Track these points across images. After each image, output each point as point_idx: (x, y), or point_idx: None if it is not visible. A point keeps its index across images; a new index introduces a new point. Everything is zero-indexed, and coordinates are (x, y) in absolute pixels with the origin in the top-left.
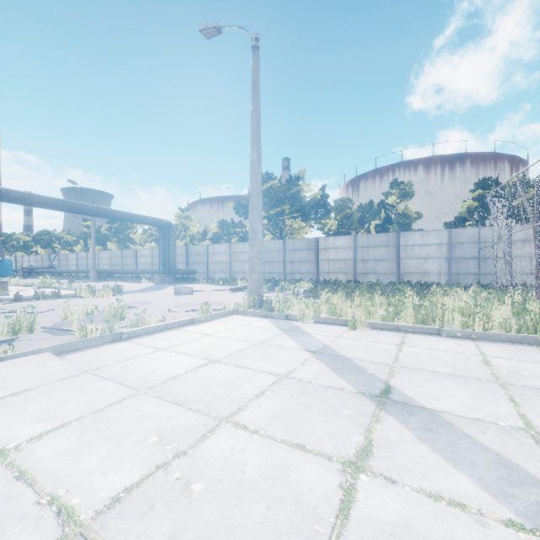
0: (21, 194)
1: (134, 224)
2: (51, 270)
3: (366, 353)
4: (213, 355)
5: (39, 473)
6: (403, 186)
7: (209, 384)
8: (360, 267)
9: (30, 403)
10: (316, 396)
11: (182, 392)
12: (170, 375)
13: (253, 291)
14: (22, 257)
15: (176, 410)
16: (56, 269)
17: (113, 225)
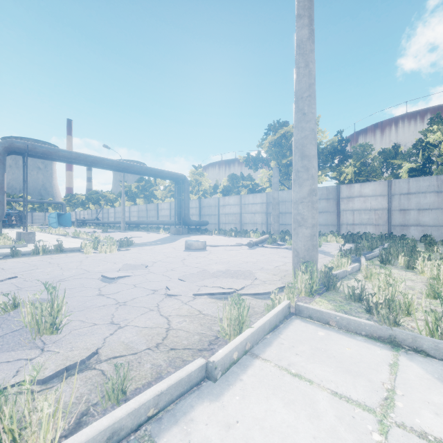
0: (47, 149)
1: (157, 183)
2: (96, 221)
3: None
4: None
5: None
6: None
7: None
8: (397, 217)
9: None
10: None
11: None
12: None
13: (303, 256)
14: (79, 212)
15: None
16: (99, 221)
17: (140, 184)
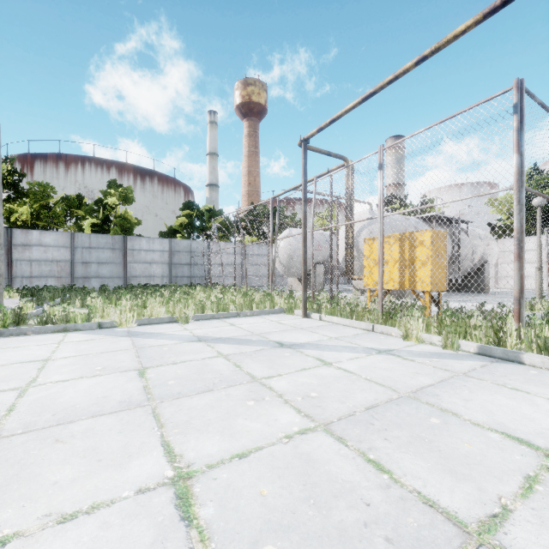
0: None
1: None
2: None
3: (230, 333)
4: (124, 367)
5: (247, 447)
6: (124, 189)
7: (191, 377)
8: (80, 270)
9: (40, 480)
10: (262, 355)
11: (189, 387)
12: (134, 389)
13: None
14: None
15: (219, 392)
16: None
17: None
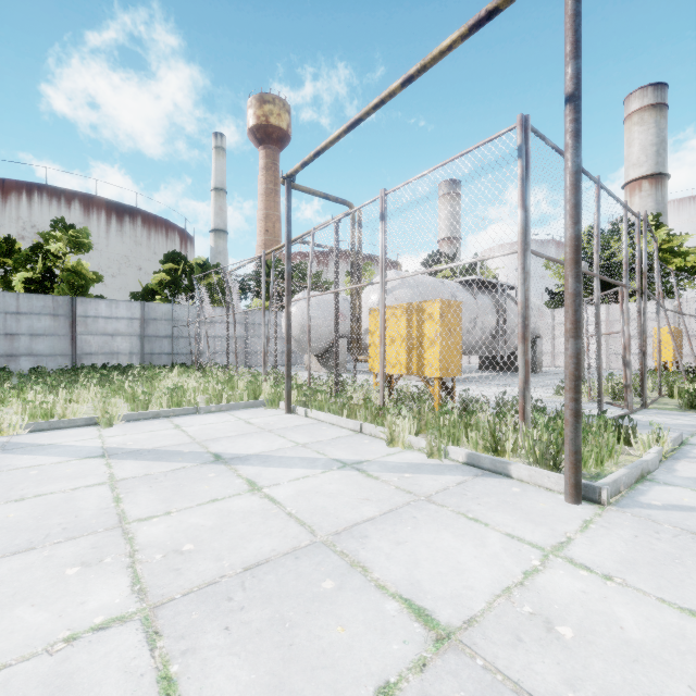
0: None
1: None
2: None
3: (161, 441)
4: None
5: None
6: (76, 231)
7: (22, 524)
8: (2, 344)
9: None
10: (174, 478)
11: None
12: None
13: None
14: None
15: (38, 553)
16: None
17: None
